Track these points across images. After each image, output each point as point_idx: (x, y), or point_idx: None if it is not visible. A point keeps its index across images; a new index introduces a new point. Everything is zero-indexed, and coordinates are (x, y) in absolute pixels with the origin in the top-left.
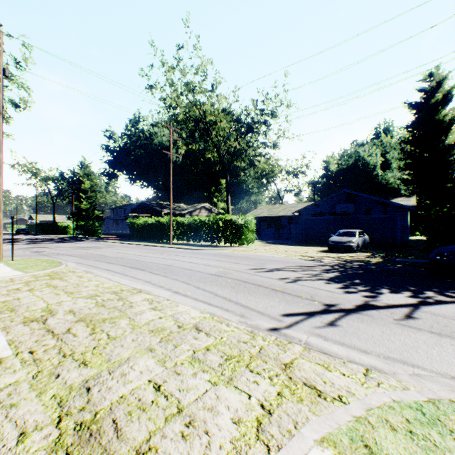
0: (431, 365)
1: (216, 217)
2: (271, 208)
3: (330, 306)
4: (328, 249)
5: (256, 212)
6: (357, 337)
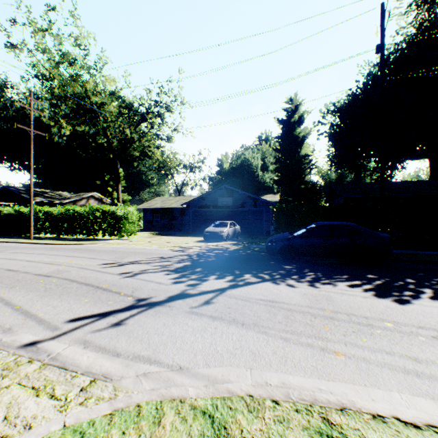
0: (173, 357)
1: (93, 208)
2: (165, 200)
3: (142, 300)
4: (204, 239)
5: (150, 204)
6: (130, 336)
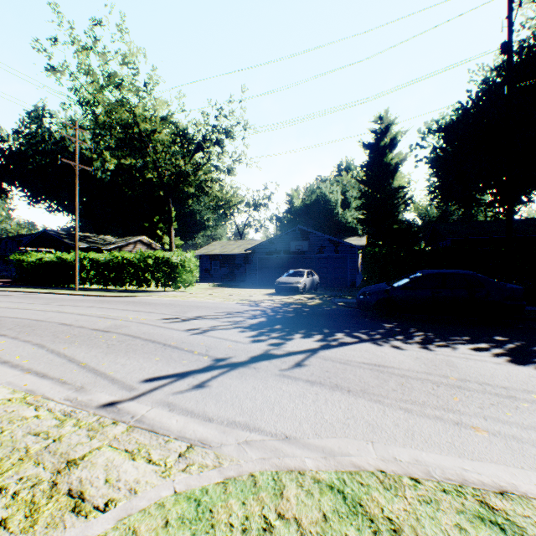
0: (275, 425)
1: (145, 254)
2: (225, 245)
3: (221, 360)
4: (276, 291)
5: (207, 249)
6: (218, 399)
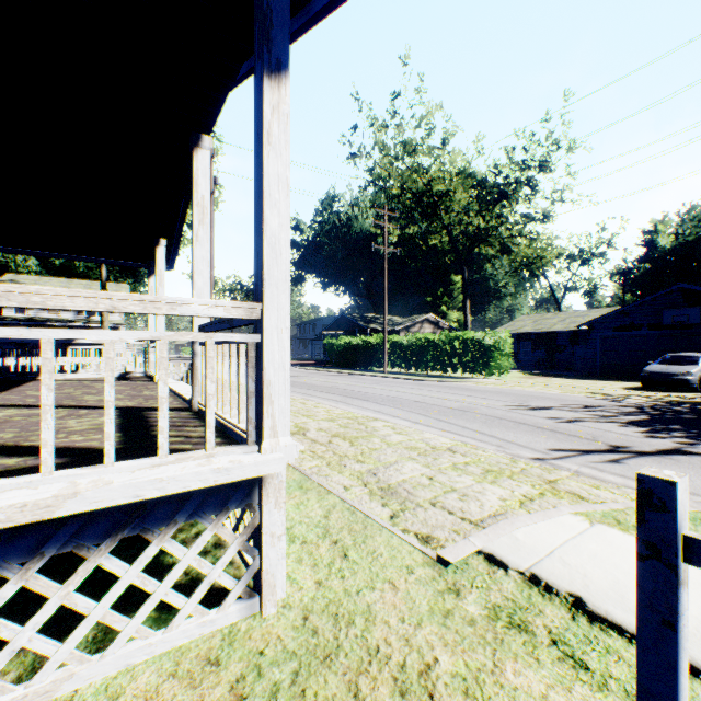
0: None
1: (449, 335)
2: (538, 319)
3: (619, 447)
4: (642, 384)
5: (512, 326)
6: None
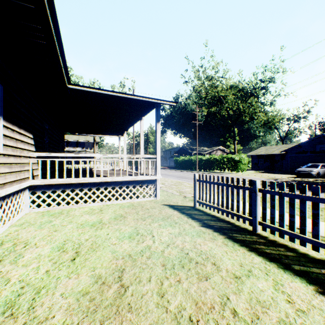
0: None
1: (222, 156)
2: (268, 148)
3: None
4: (295, 175)
5: (255, 152)
6: None
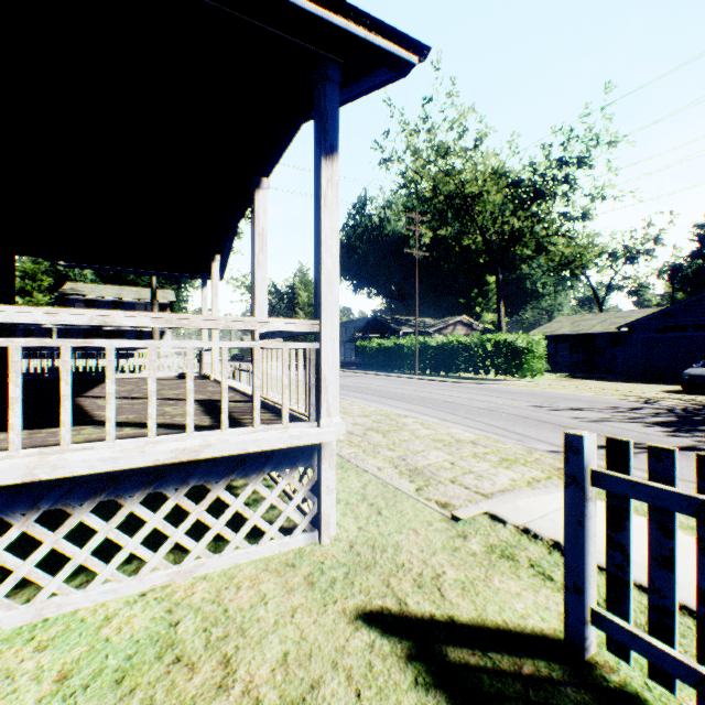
0: None
1: (481, 338)
2: (577, 320)
3: (635, 444)
4: (682, 387)
5: (548, 328)
6: None
